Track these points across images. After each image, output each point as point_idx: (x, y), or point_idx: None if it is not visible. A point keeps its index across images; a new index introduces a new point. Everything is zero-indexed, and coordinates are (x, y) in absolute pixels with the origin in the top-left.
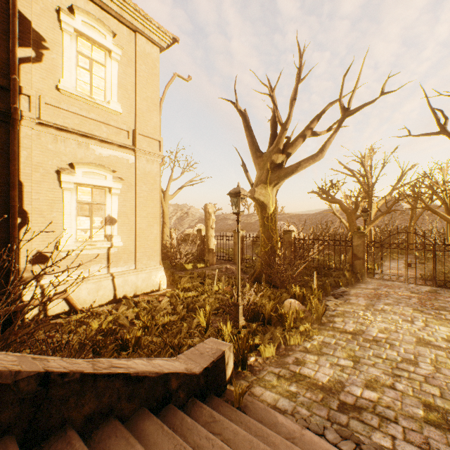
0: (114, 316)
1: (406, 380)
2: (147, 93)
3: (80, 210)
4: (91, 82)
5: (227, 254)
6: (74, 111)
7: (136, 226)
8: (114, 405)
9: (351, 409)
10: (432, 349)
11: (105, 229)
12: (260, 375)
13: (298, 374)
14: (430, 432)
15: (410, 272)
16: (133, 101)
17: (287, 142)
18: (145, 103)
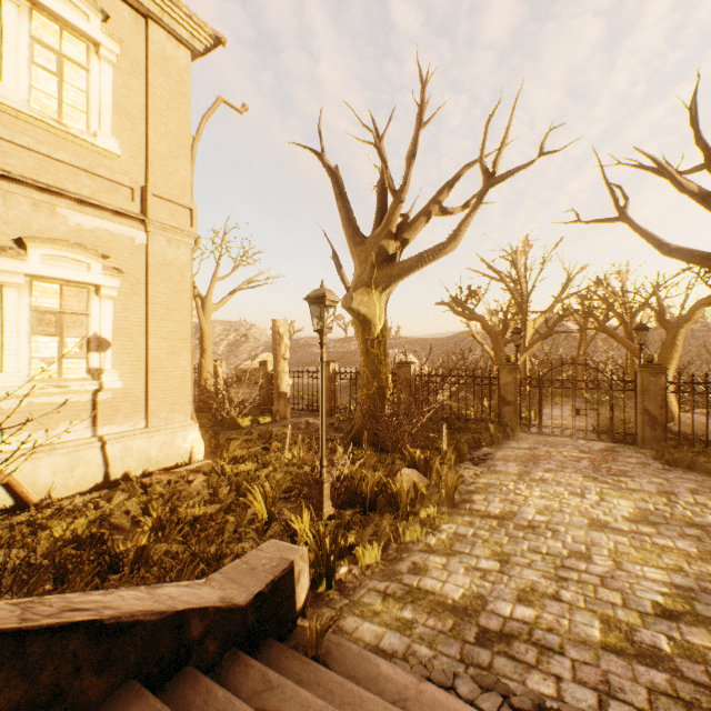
0: (101, 511)
1: (576, 584)
2: (168, 126)
3: (38, 324)
4: (59, 96)
5: (310, 400)
6: (24, 144)
7: (148, 354)
8: (67, 685)
9: (496, 639)
10: (610, 535)
11: (87, 359)
12: (355, 595)
13: (416, 589)
14: (610, 664)
15: (579, 422)
16: (143, 137)
17: (403, 222)
18: (164, 143)
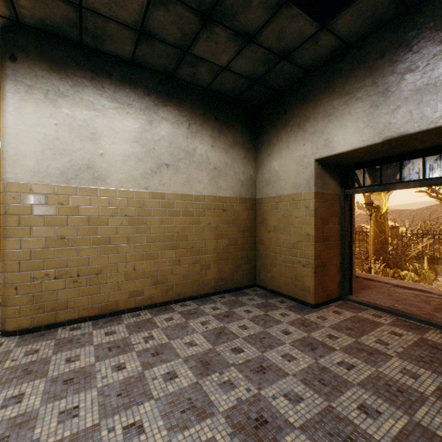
0: None
1: None
2: None
3: None
4: None
5: None
6: None
7: None
8: None
9: None
10: None
11: None
12: None
13: None
14: None
15: None
16: None
17: None
18: None
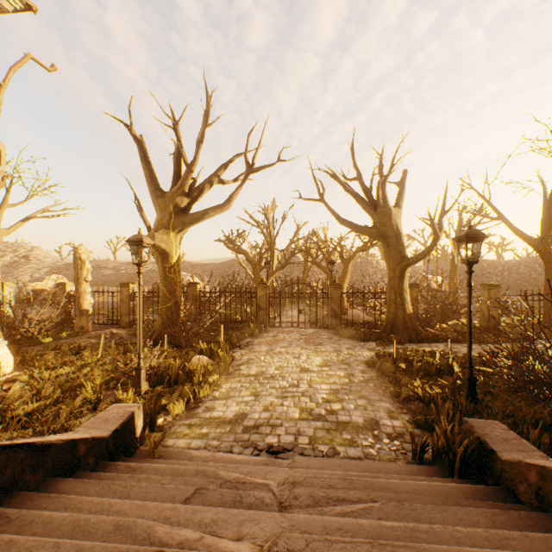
0: None
1: (291, 398)
2: None
3: None
4: None
5: (108, 316)
6: None
7: None
8: (18, 478)
9: (252, 429)
10: (309, 374)
11: None
12: (171, 430)
13: (209, 418)
14: (301, 424)
15: (302, 318)
16: None
17: (193, 184)
18: None
